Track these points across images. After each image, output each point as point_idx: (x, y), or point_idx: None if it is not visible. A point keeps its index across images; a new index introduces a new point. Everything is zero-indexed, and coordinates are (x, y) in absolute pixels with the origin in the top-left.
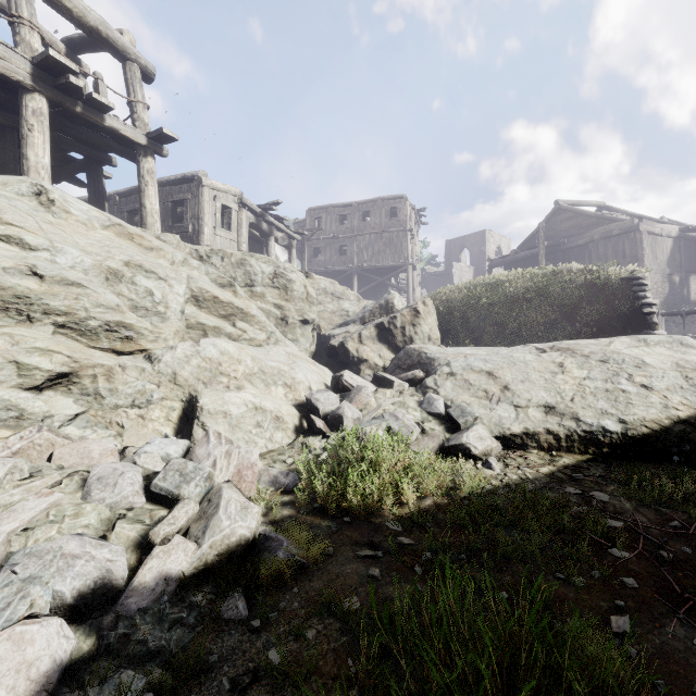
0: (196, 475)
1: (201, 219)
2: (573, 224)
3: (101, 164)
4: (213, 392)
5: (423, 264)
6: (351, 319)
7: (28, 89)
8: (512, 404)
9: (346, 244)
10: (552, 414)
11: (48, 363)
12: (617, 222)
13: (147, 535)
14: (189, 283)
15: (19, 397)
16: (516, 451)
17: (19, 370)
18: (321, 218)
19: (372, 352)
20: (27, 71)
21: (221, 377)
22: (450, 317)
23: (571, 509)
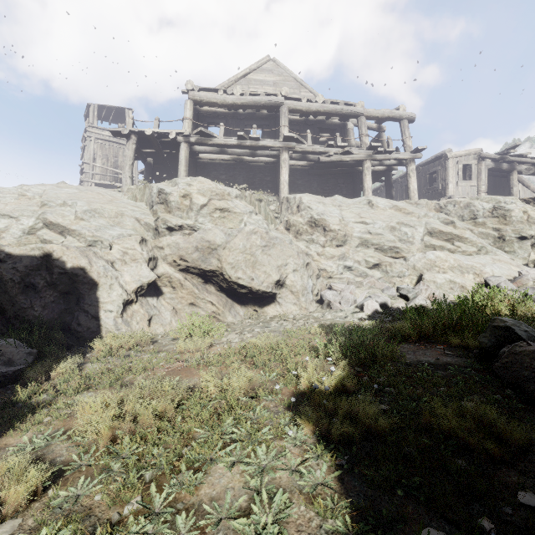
0: (412, 291)
1: (447, 180)
2: None
3: (390, 171)
4: (430, 273)
5: None
6: None
7: (364, 160)
8: None
9: None
10: None
11: (373, 260)
12: None
13: (396, 301)
14: (426, 226)
15: (366, 270)
16: None
17: (366, 262)
18: None
19: None
20: (364, 154)
21: (435, 268)
22: None
23: None
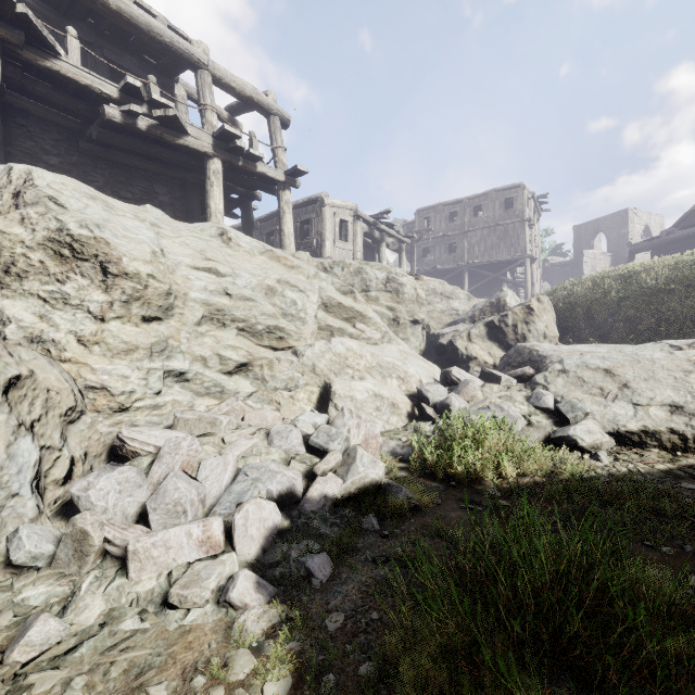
0: (338, 437)
1: (323, 234)
2: None
3: (251, 200)
4: (342, 380)
5: (545, 255)
6: (461, 318)
7: (211, 156)
8: (631, 401)
9: (456, 241)
10: (679, 414)
11: (236, 356)
12: None
13: (310, 471)
14: (320, 293)
15: (221, 378)
16: (632, 449)
17: (220, 360)
18: (430, 217)
19: (481, 350)
20: (210, 143)
21: (347, 369)
22: (571, 313)
23: (680, 499)
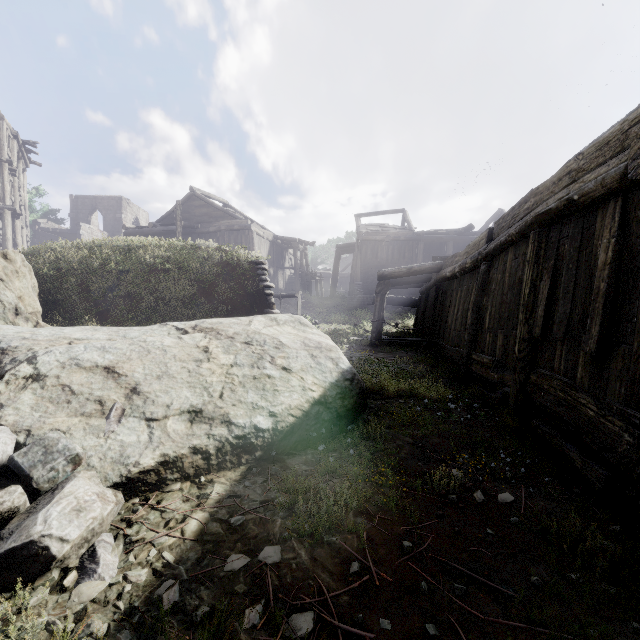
0: None
1: None
2: (206, 212)
3: None
4: None
5: (37, 216)
6: None
7: None
8: (144, 416)
9: None
10: (200, 422)
11: None
12: (237, 219)
13: None
14: None
15: None
16: (148, 497)
17: None
18: None
19: None
20: None
21: None
22: (61, 282)
23: (243, 627)
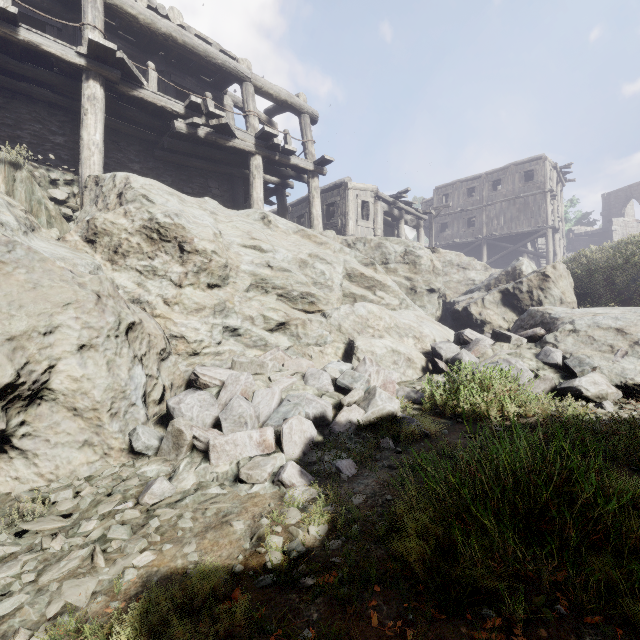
0: (360, 379)
1: (347, 215)
2: None
3: (285, 188)
4: (364, 338)
5: (570, 225)
6: (476, 287)
7: (253, 154)
8: None
9: (474, 215)
10: None
11: (276, 316)
12: None
13: (337, 404)
14: (345, 265)
15: (265, 334)
16: (639, 400)
17: (264, 319)
18: (448, 194)
19: (495, 316)
20: (253, 143)
21: (368, 329)
22: (590, 279)
23: None
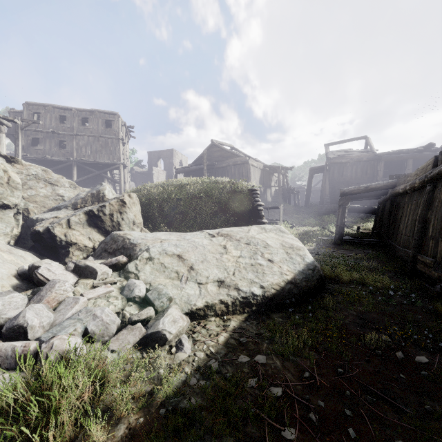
0: None
1: None
2: (220, 154)
3: None
4: None
5: (132, 165)
6: (64, 204)
7: None
8: (197, 281)
9: (66, 140)
10: (223, 287)
11: None
12: (239, 157)
13: None
14: None
15: None
16: (200, 322)
17: None
18: (40, 113)
19: (82, 236)
20: None
21: None
22: (150, 206)
23: (247, 385)
